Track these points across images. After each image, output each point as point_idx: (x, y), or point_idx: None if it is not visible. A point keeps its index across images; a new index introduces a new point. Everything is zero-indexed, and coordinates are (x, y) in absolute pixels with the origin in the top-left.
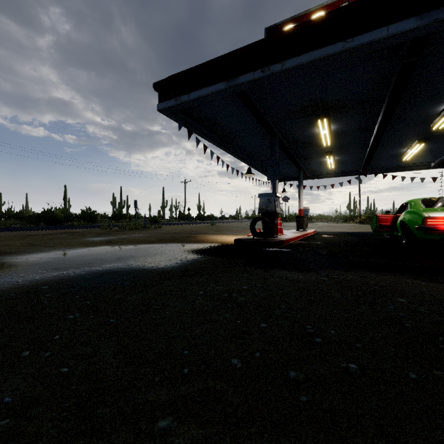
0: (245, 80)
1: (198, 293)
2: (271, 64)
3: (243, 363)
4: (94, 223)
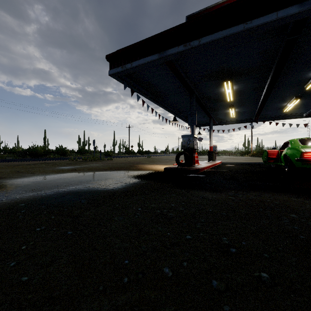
0: (172, 52)
1: (137, 209)
2: (191, 40)
3: (173, 272)
4: (64, 156)
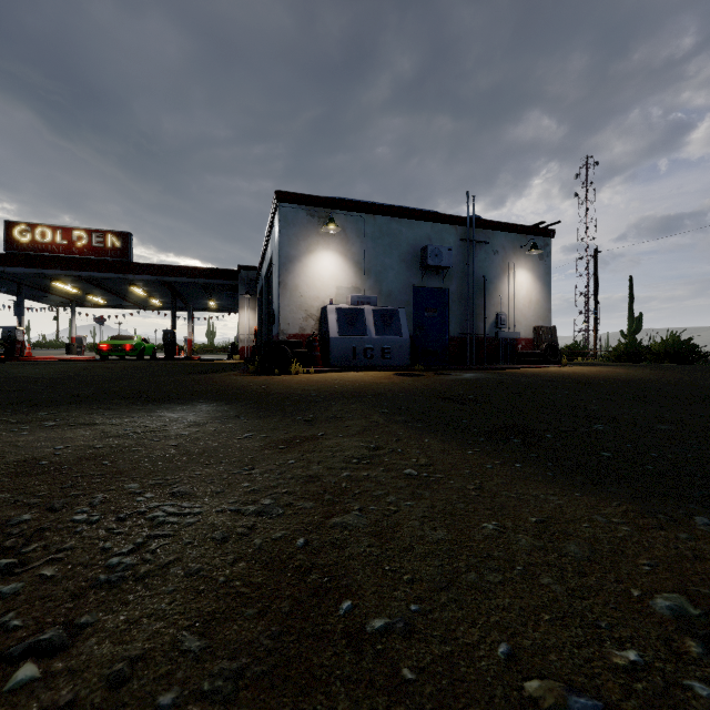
0: None
1: None
2: None
3: None
4: None
